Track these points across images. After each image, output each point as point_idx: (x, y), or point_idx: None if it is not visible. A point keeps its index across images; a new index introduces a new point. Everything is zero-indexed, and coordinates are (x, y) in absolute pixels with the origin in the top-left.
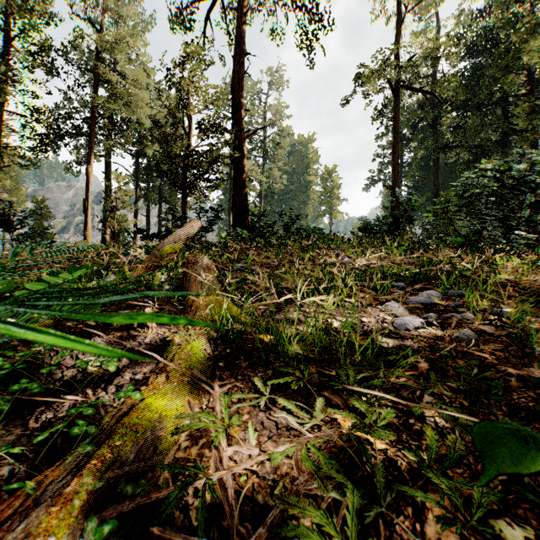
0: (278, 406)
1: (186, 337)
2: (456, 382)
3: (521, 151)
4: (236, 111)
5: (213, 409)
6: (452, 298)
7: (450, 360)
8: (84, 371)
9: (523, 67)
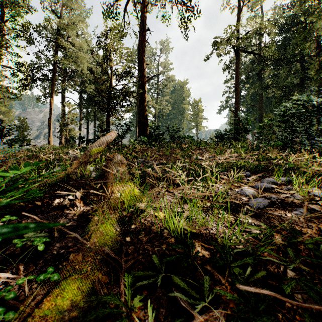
0: (171, 281)
1: (102, 217)
2: (310, 259)
3: (317, 88)
4: (140, 65)
5: (119, 284)
6: (283, 183)
7: (300, 237)
8: (23, 246)
9: (313, 38)
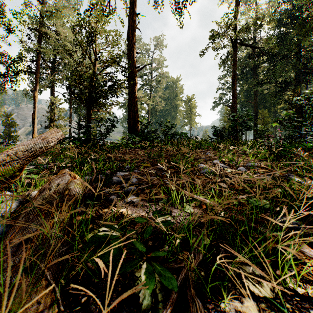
0: None
1: None
2: None
3: None
4: (130, 53)
5: None
6: None
7: None
8: None
9: None
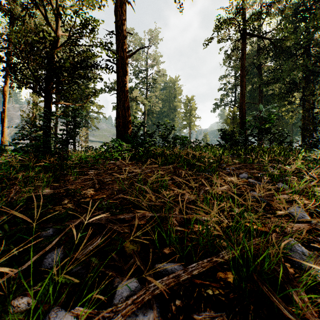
0: None
1: None
2: None
3: None
4: (119, 32)
5: None
6: None
7: None
8: None
9: None
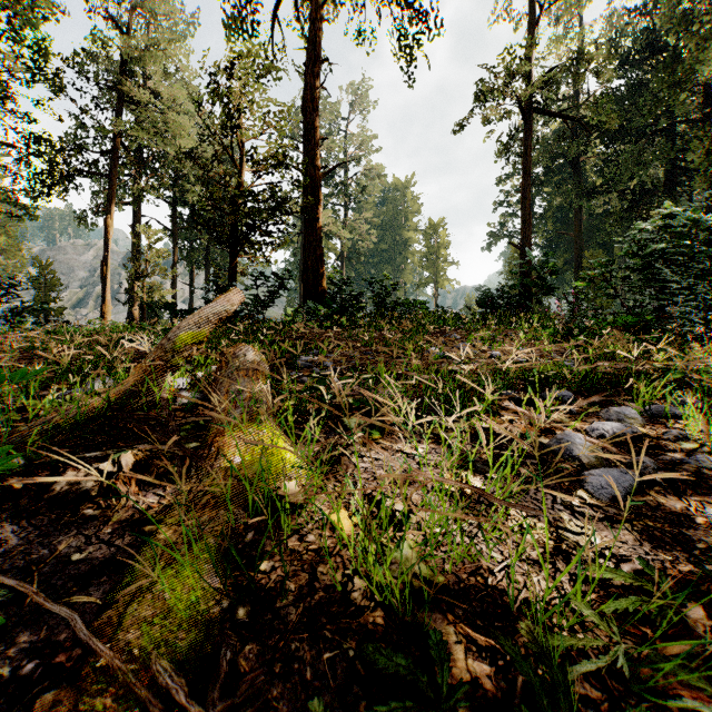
0: None
1: (176, 535)
2: None
3: None
4: (308, 139)
5: None
6: (659, 420)
7: None
8: None
9: (697, 83)
